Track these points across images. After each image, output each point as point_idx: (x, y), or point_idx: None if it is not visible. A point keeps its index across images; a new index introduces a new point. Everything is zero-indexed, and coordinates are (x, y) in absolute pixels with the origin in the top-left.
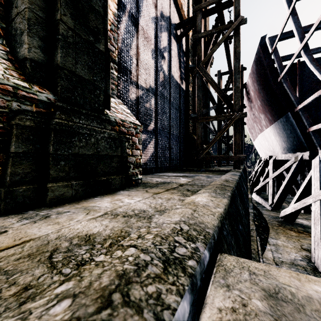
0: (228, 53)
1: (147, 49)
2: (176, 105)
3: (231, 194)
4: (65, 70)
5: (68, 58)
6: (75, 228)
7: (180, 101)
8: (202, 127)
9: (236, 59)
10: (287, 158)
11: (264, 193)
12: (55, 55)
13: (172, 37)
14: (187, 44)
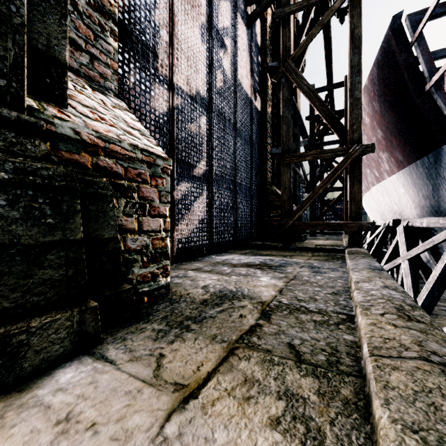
0: (329, 55)
1: (192, 20)
2: (246, 134)
3: None
4: None
5: None
6: None
7: (253, 128)
8: (291, 171)
9: (354, 48)
10: (434, 225)
11: None
12: None
13: (238, 15)
14: (264, 35)
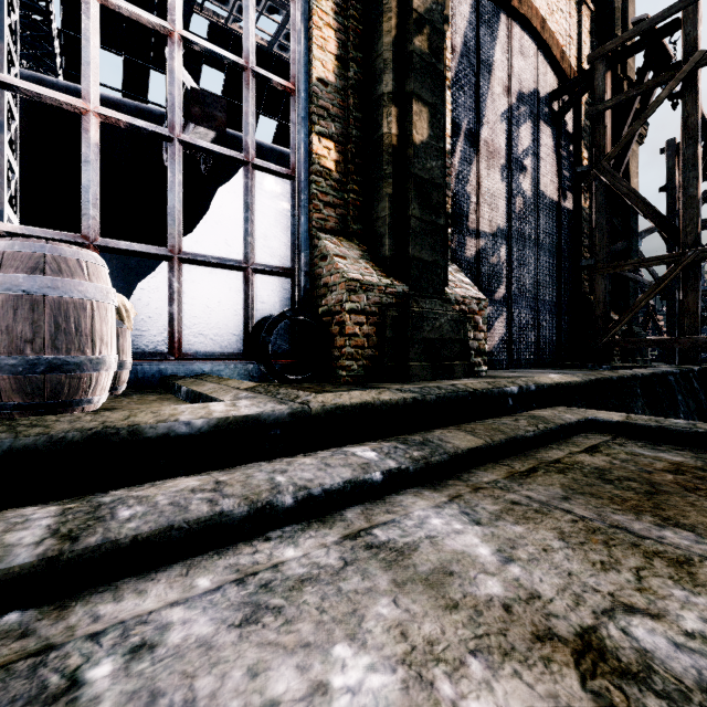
0: None
1: (493, 170)
2: (551, 244)
3: (596, 379)
4: (414, 260)
5: (416, 247)
6: None
7: (561, 235)
8: (607, 283)
9: (688, 140)
10: None
11: None
12: (406, 248)
13: (541, 124)
14: (578, 117)
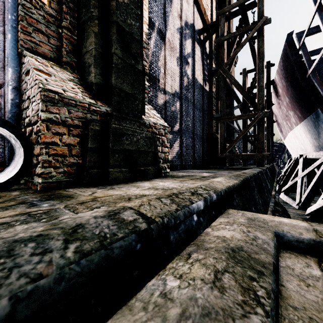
0: (253, 51)
1: (173, 58)
2: (200, 106)
3: (244, 180)
4: (117, 88)
5: (119, 79)
6: (135, 192)
7: (204, 102)
8: (225, 126)
9: (260, 59)
10: (318, 156)
11: (294, 194)
12: (110, 79)
13: (195, 43)
14: (211, 47)
